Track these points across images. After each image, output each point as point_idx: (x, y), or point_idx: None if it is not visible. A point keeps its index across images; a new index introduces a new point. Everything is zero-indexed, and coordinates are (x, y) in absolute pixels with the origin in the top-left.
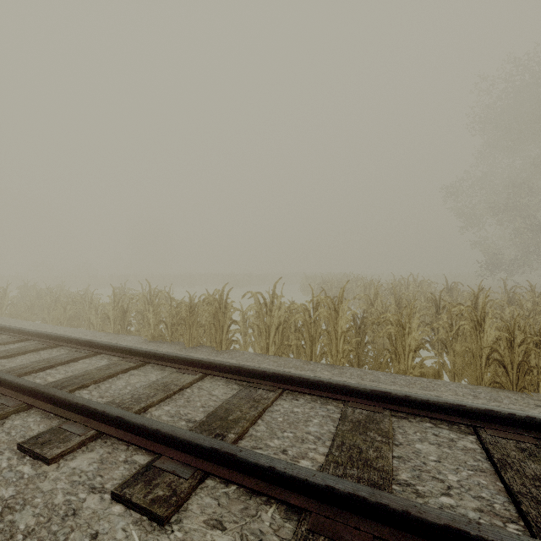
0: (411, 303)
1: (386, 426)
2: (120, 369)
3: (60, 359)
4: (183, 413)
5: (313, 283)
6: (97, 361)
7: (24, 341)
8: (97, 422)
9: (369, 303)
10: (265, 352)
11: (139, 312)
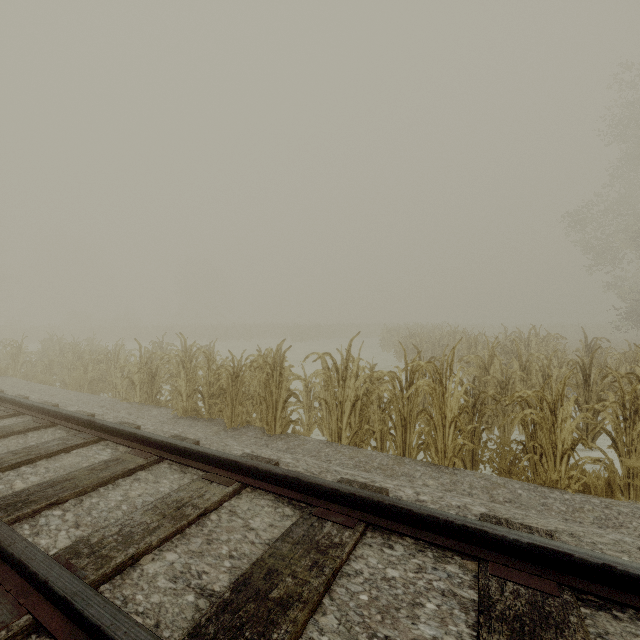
0: (544, 368)
1: (579, 638)
2: (121, 471)
3: (46, 449)
4: (196, 572)
5: (396, 337)
6: (97, 452)
7: (18, 415)
8: (39, 595)
9: (482, 368)
10: (335, 438)
11: (172, 376)
